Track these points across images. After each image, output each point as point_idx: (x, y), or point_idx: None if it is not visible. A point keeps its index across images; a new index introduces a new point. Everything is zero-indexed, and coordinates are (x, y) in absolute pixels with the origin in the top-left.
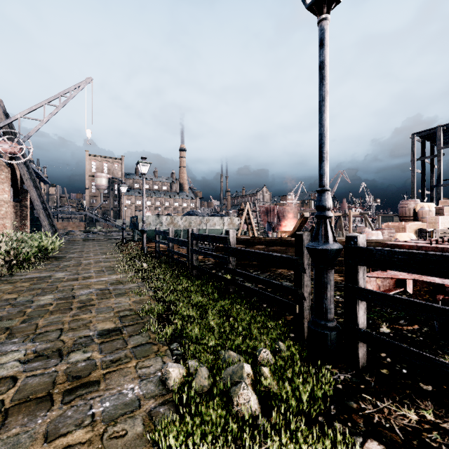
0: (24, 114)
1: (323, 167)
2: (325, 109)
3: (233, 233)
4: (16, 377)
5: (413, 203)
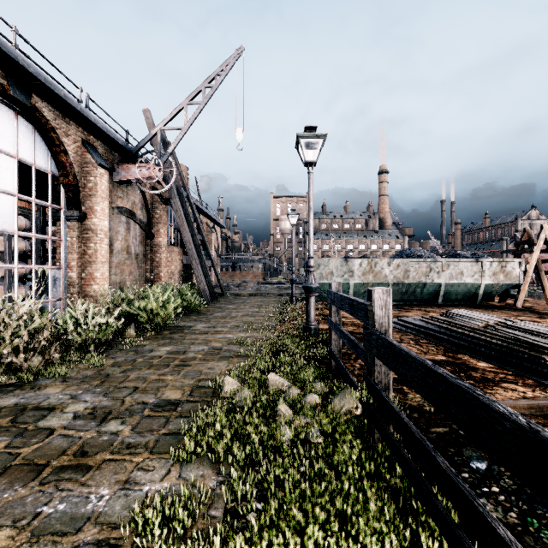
0: (163, 124)
1: None
2: None
3: None
4: None
5: None
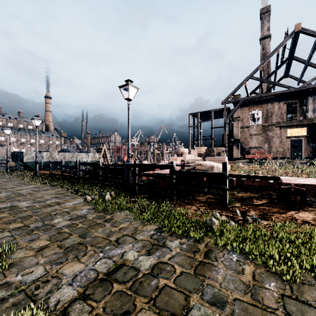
0: None
1: (129, 143)
2: (129, 128)
3: (101, 161)
4: (34, 205)
5: (181, 149)
